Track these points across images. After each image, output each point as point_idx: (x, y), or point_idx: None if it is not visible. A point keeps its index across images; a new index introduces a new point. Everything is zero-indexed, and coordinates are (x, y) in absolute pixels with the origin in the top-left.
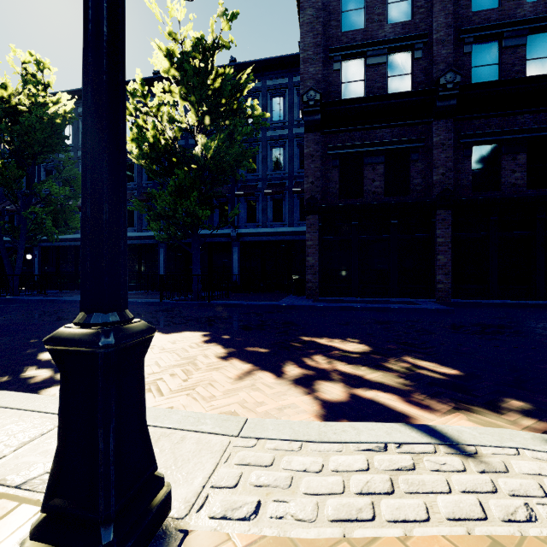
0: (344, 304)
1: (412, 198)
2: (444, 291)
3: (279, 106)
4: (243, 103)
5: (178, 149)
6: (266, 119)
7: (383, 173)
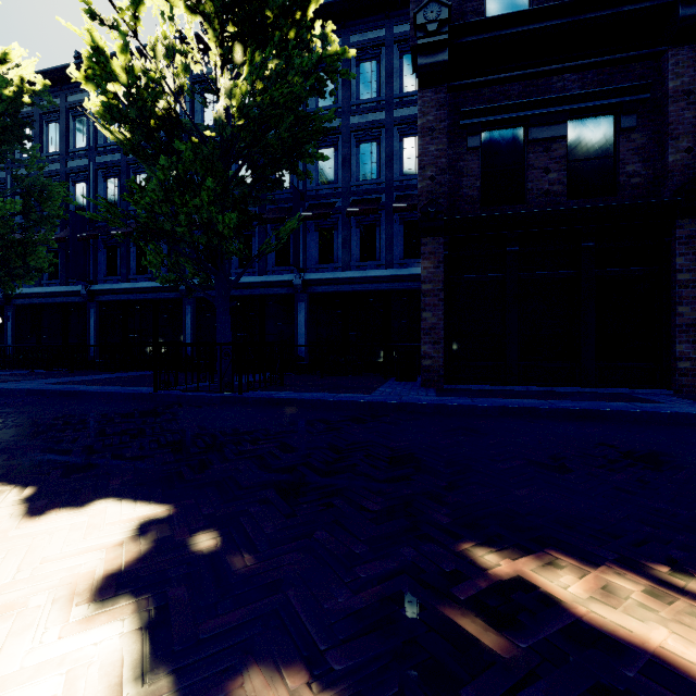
0: (503, 401)
1: (622, 200)
2: (691, 375)
3: (371, 75)
4: (306, 30)
5: (185, 111)
6: (349, 96)
7: (565, 157)
